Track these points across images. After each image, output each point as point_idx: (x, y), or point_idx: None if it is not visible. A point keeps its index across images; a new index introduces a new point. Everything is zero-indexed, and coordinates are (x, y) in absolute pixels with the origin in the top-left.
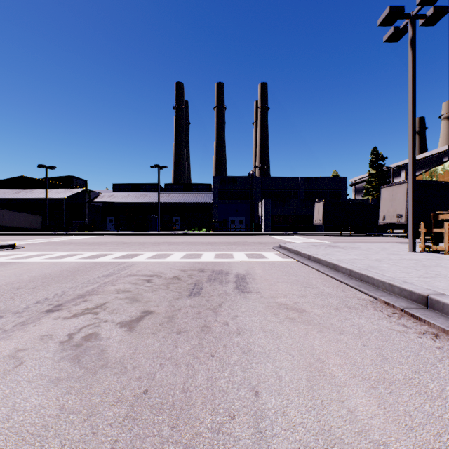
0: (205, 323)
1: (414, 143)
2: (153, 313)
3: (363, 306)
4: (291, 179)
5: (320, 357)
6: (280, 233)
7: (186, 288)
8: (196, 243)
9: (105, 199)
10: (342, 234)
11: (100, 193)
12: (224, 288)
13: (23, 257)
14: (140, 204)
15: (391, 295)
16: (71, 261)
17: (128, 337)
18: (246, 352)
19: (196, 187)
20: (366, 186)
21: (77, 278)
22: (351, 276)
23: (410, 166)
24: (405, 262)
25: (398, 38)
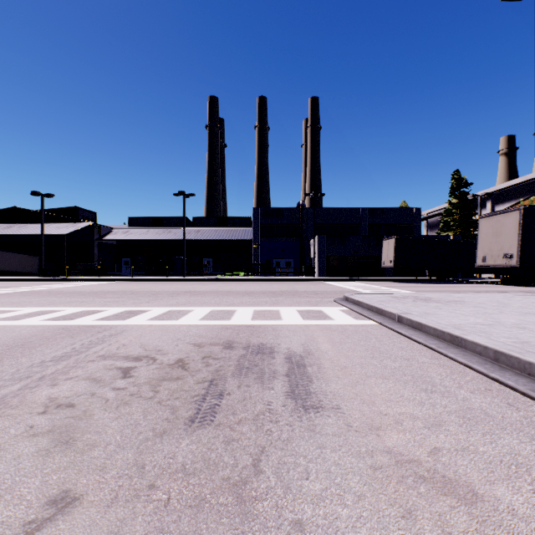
0: None
1: None
2: (74, 511)
3: None
4: (351, 211)
5: None
6: (339, 278)
7: (191, 395)
8: (229, 293)
9: (119, 236)
10: (418, 280)
11: (113, 229)
12: (265, 395)
13: None
14: (163, 242)
15: None
16: (29, 324)
17: None
18: None
19: (232, 221)
20: (442, 221)
21: (0, 366)
22: (500, 362)
23: None
24: None
25: None
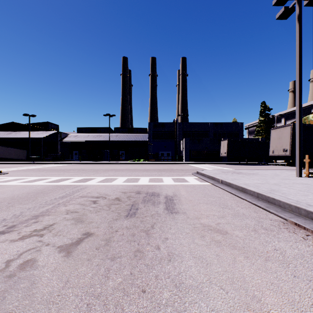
0: (138, 247)
1: (301, 94)
2: (93, 236)
3: (277, 228)
4: (204, 124)
5: (255, 293)
6: (196, 162)
7: (125, 209)
8: (136, 170)
9: (72, 138)
10: (241, 163)
11: (68, 134)
12: (155, 209)
13: (4, 181)
14: (97, 142)
15: (298, 216)
16: (38, 184)
17: (63, 264)
18: (178, 286)
19: (136, 130)
20: (256, 129)
21: (38, 200)
22: (259, 197)
23: (298, 112)
24: (298, 185)
25: (287, 16)
